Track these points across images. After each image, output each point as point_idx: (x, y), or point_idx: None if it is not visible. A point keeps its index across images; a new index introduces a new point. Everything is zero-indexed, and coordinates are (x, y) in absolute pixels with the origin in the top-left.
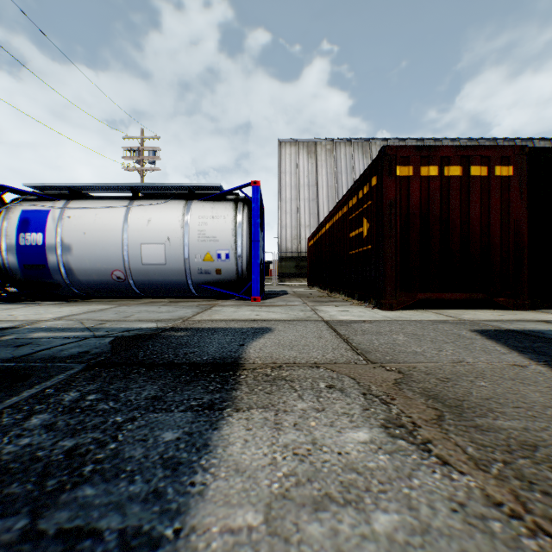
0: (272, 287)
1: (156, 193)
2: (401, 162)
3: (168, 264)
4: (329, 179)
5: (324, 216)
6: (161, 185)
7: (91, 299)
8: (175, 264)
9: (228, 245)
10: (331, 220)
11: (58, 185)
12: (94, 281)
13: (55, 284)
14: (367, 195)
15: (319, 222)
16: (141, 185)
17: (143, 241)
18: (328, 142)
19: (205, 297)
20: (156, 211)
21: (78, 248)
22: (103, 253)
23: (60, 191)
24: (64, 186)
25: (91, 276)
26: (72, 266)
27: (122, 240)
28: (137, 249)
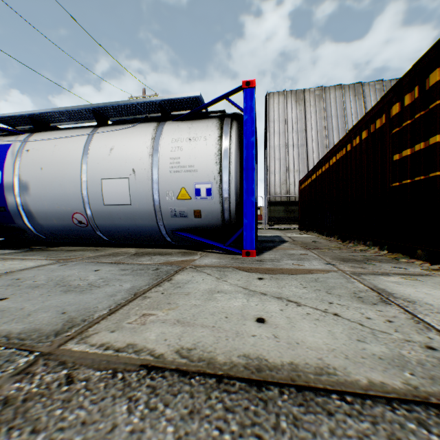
0: (263, 231)
1: (127, 120)
2: None
3: (134, 204)
4: (318, 124)
5: (314, 161)
6: (126, 103)
7: (57, 247)
8: (142, 204)
9: (210, 176)
10: (341, 150)
11: (17, 114)
12: (56, 226)
13: (19, 229)
14: None
15: (308, 166)
16: (103, 106)
17: (104, 176)
18: (316, 88)
19: (185, 246)
20: (121, 137)
21: (35, 187)
22: (60, 191)
23: (30, 126)
24: (27, 117)
25: (52, 220)
26: (31, 208)
27: (80, 175)
28: (97, 186)
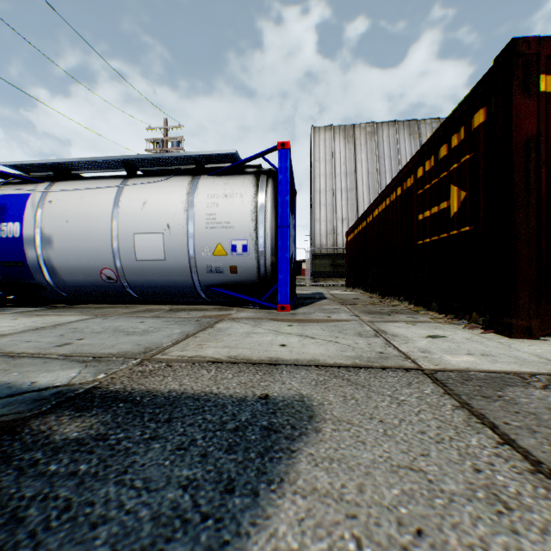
0: (305, 288)
1: (158, 170)
2: (545, 68)
3: (168, 260)
4: (369, 166)
5: (364, 208)
6: (160, 156)
7: (81, 304)
8: (177, 260)
9: (246, 233)
10: (382, 203)
11: (38, 162)
12: (81, 282)
13: (38, 285)
14: (461, 146)
15: (358, 214)
16: (135, 158)
17: (137, 230)
18: (368, 124)
19: (220, 303)
20: (154, 191)
21: (60, 241)
22: (88, 246)
23: (48, 173)
24: (47, 165)
25: (77, 276)
26: (54, 263)
27: (111, 229)
28: (129, 241)
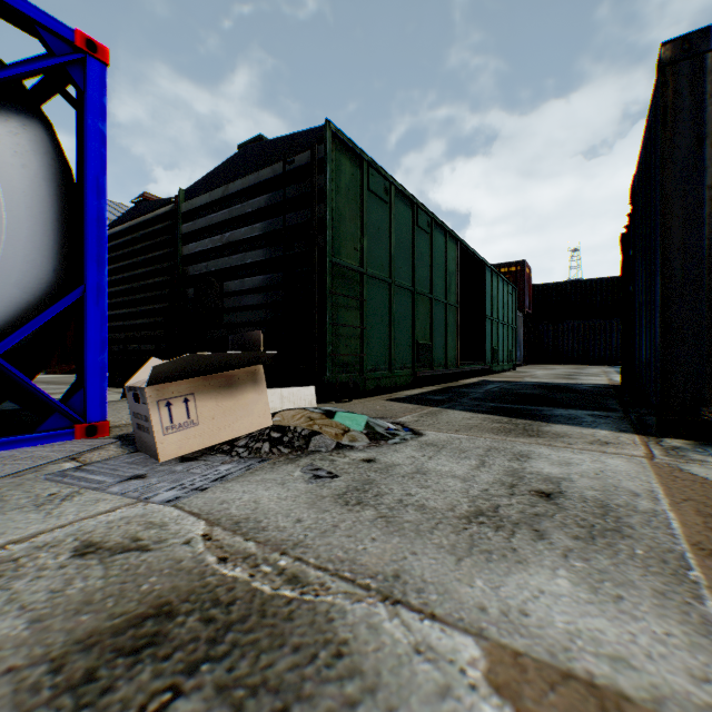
0: None
1: None
2: None
3: None
4: None
5: None
6: None
7: None
8: None
9: None
10: None
11: None
12: None
13: None
14: None
15: None
16: None
17: None
18: None
19: None
20: None
21: None
22: None
23: None
24: None
25: None
26: None
27: None
28: None
